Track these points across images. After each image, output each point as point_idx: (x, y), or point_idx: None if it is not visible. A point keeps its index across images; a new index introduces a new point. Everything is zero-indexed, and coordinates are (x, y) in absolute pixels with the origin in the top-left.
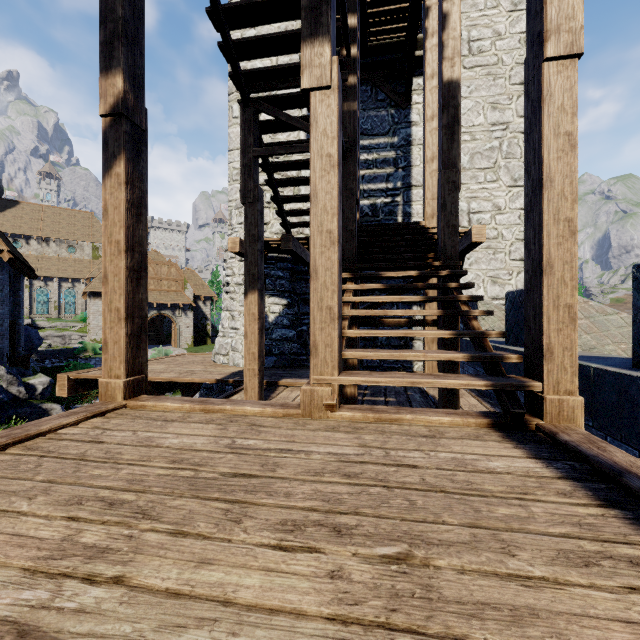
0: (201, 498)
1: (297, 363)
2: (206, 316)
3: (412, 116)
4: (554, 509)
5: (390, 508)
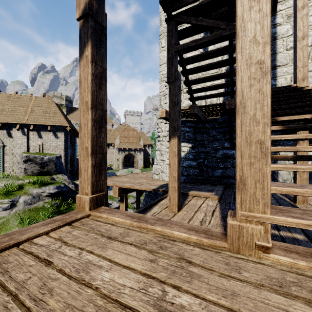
0: None
1: (197, 180)
2: (149, 154)
3: (277, 20)
4: None
5: None
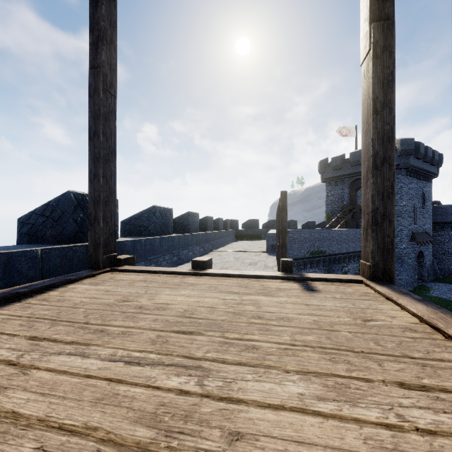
0: (209, 319)
1: None
2: None
3: None
4: (18, 312)
5: (103, 314)
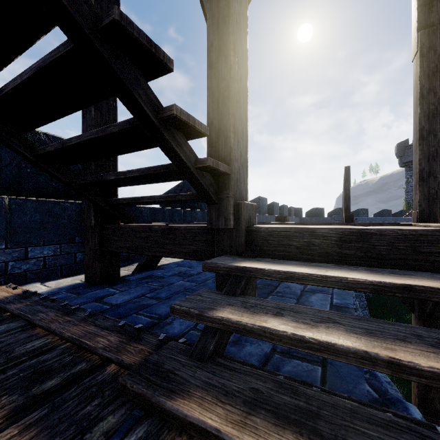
0: None
1: None
2: None
3: None
4: None
5: None
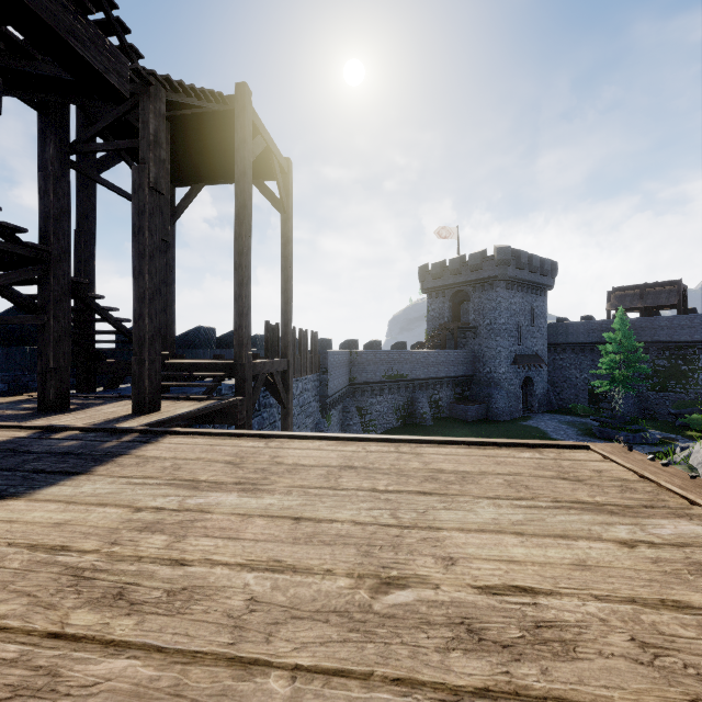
0: None
1: None
2: None
3: None
4: None
5: None
